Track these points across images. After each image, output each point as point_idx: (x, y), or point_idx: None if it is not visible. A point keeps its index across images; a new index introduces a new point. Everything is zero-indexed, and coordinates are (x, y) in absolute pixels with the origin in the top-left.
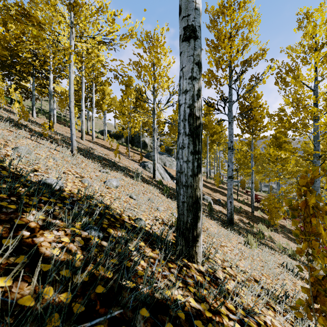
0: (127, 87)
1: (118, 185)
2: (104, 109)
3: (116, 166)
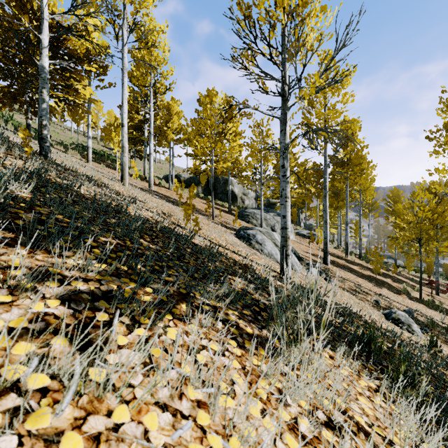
0: None
1: None
2: (170, 137)
3: (187, 254)
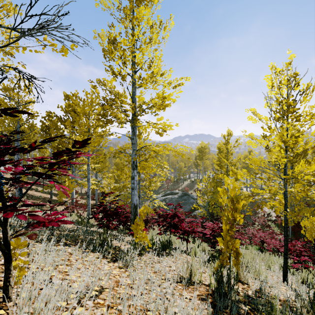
0: None
1: None
2: None
3: None
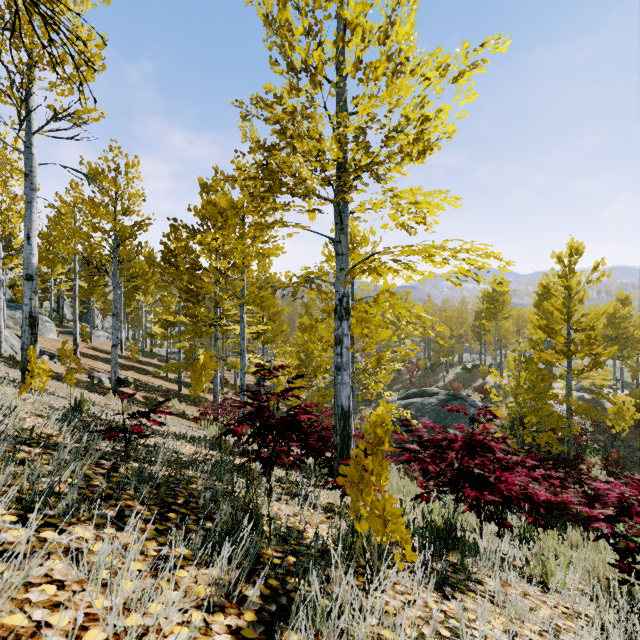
0: None
1: None
2: None
3: None
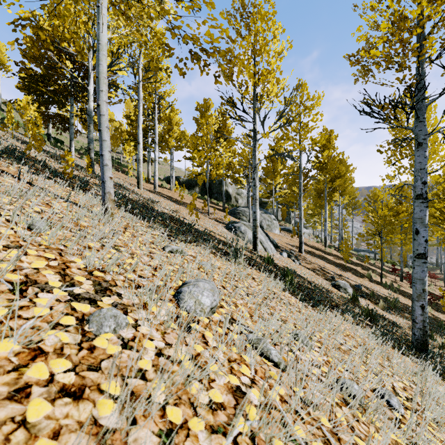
0: (216, 79)
1: (216, 303)
2: (171, 145)
3: (192, 231)
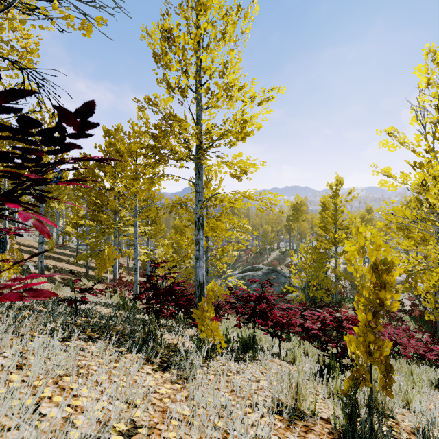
0: None
1: None
2: None
3: None
